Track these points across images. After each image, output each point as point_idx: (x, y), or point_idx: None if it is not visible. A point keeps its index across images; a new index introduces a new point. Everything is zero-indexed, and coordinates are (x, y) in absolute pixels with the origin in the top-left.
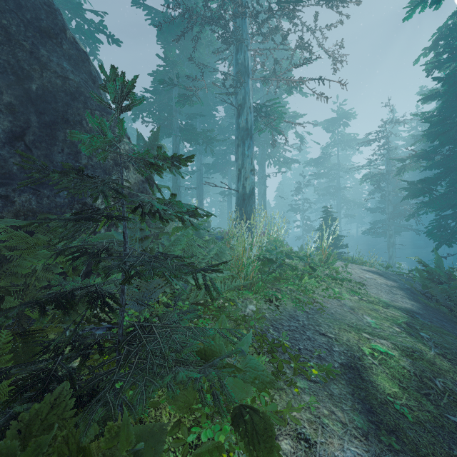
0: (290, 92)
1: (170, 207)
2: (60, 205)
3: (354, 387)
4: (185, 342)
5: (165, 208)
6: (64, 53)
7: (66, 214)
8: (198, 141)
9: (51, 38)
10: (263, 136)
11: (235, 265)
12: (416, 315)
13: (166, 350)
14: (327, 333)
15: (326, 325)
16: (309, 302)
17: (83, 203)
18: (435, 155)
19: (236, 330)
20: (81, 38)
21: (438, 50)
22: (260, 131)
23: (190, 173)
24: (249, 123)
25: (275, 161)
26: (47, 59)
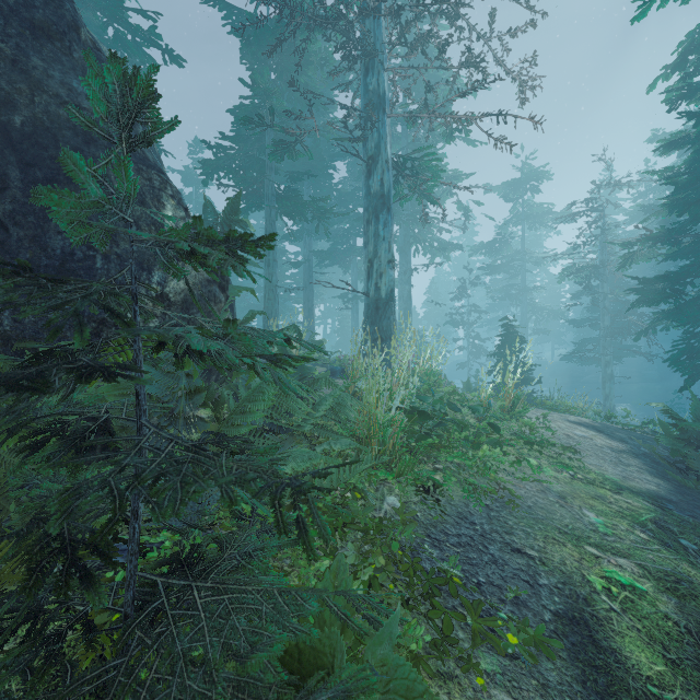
0: (451, 138)
1: (228, 343)
2: (56, 324)
3: (584, 665)
4: (257, 632)
5: (216, 345)
6: (75, 65)
7: (61, 343)
8: (305, 215)
9: (53, 39)
10: (407, 208)
11: (364, 425)
12: (668, 505)
13: (215, 652)
14: (525, 548)
15: (522, 531)
16: (491, 489)
17: (100, 321)
18: (683, 236)
19: (367, 598)
20: (123, 55)
21: (687, 69)
22: (403, 198)
23: (293, 265)
24: (386, 186)
25: (425, 246)
26: (43, 74)
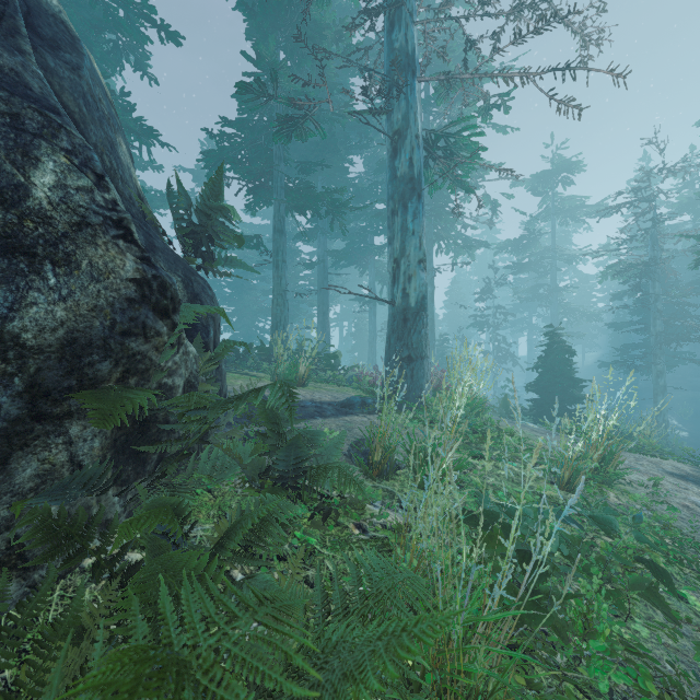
0: (487, 115)
1: None
2: None
3: None
4: None
5: None
6: None
7: None
8: (318, 210)
9: None
10: (430, 203)
11: None
12: None
13: None
14: None
15: None
16: None
17: None
18: None
19: None
20: (120, 38)
21: None
22: (438, 181)
23: (306, 266)
24: (416, 166)
25: (448, 244)
26: None
